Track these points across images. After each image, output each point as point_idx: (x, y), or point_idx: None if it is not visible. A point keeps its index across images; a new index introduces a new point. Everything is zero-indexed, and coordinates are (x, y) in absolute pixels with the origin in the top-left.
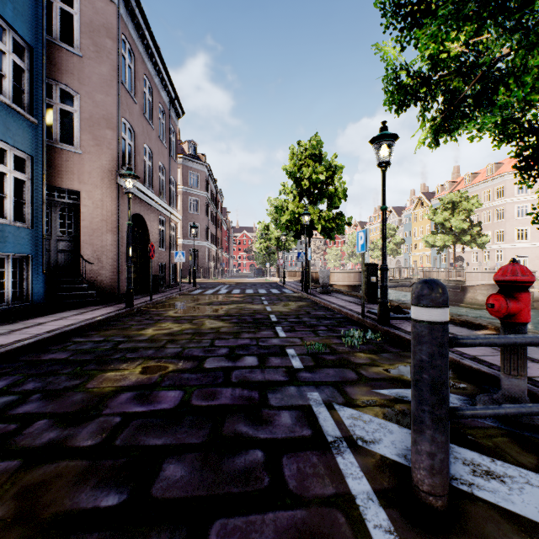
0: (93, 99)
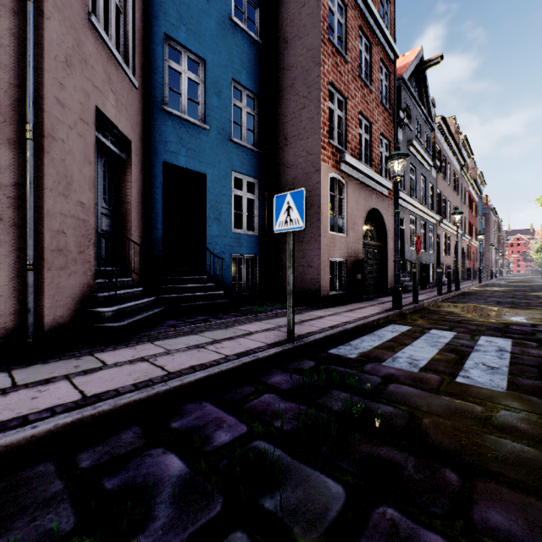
0: (486, 235)
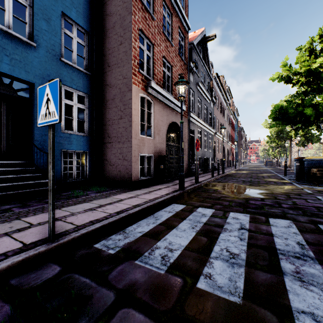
0: (239, 142)
